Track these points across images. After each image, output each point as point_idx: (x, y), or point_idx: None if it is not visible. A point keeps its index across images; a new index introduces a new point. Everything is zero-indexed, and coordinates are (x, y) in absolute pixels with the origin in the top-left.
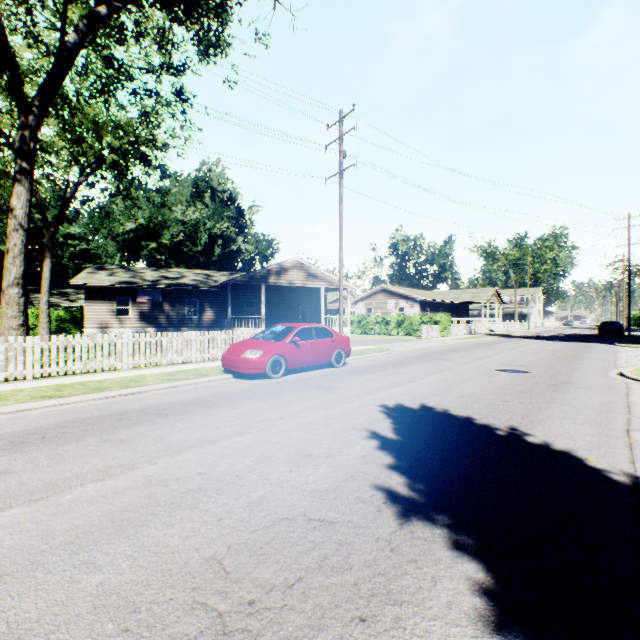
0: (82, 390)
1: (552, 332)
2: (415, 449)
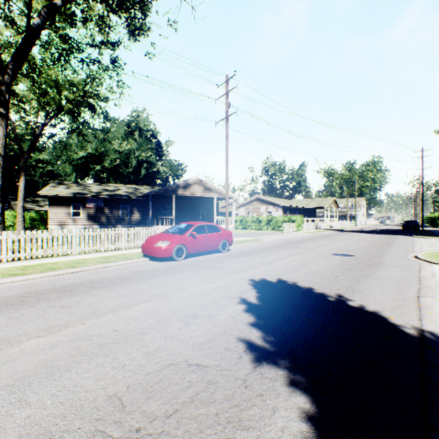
0: (40, 270)
1: (372, 228)
2: (270, 311)
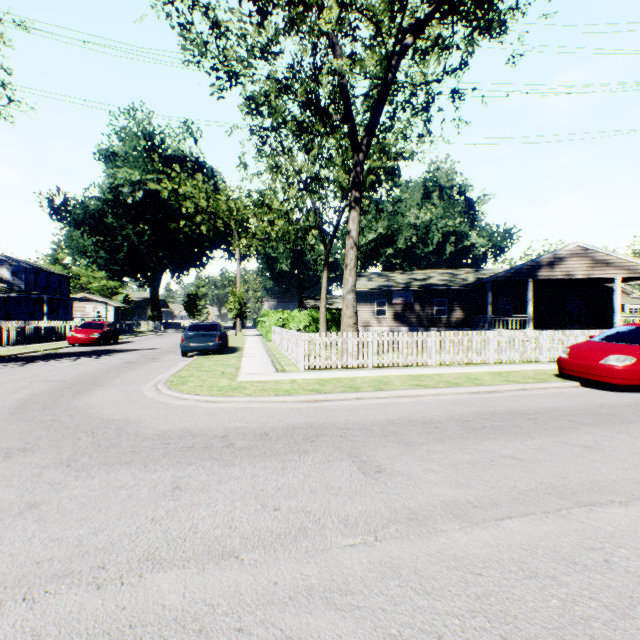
0: (439, 383)
1: None
2: None
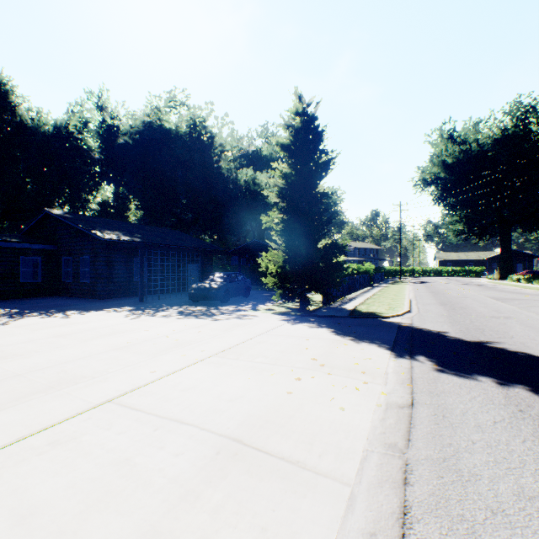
0: None
1: None
2: (538, 362)
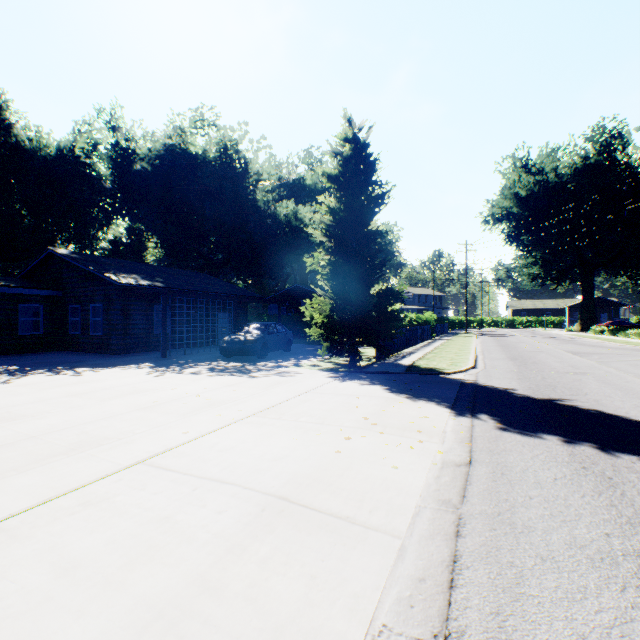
0: None
1: None
2: (611, 419)
